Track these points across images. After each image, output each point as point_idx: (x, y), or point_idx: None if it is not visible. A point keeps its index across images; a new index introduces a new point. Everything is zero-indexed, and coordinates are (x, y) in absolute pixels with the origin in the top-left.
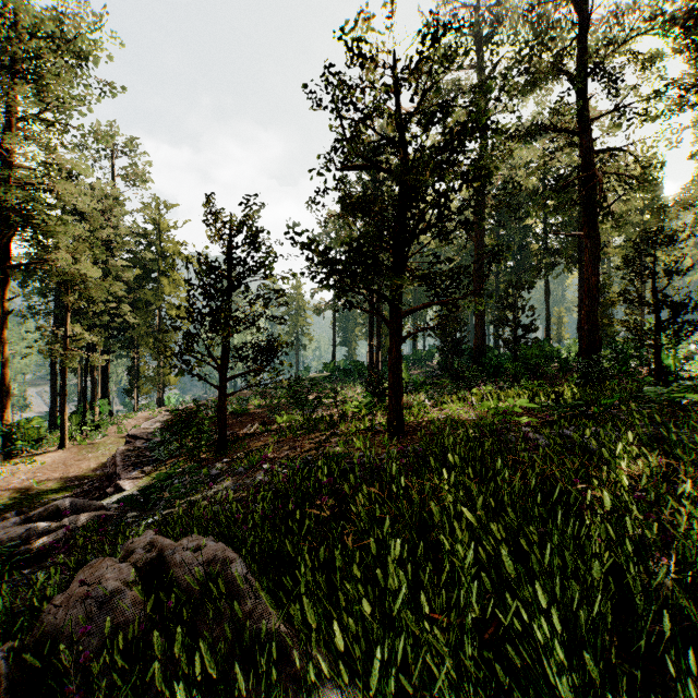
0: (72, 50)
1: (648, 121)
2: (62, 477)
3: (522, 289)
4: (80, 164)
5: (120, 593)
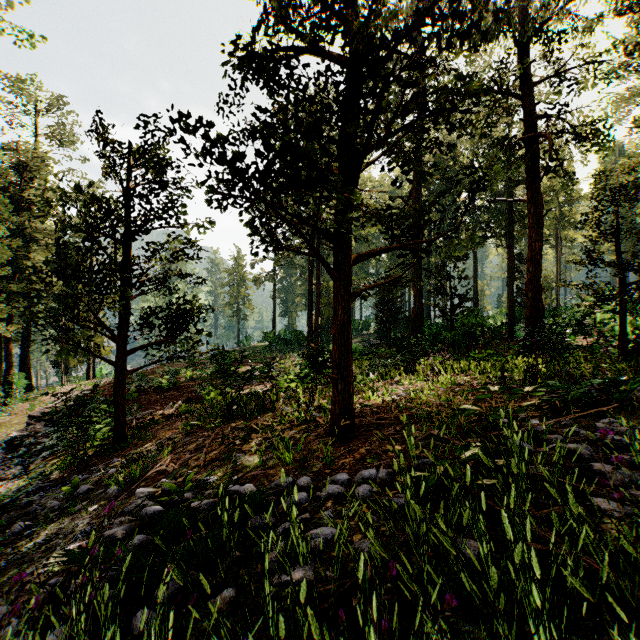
0: None
1: (587, 88)
2: None
3: (459, 259)
4: None
5: None
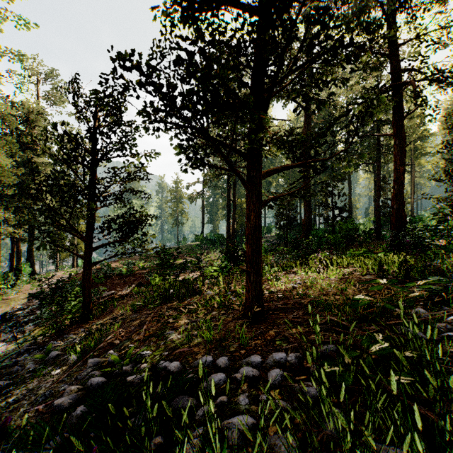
0: None
1: (440, 49)
2: None
3: (338, 181)
4: None
5: None
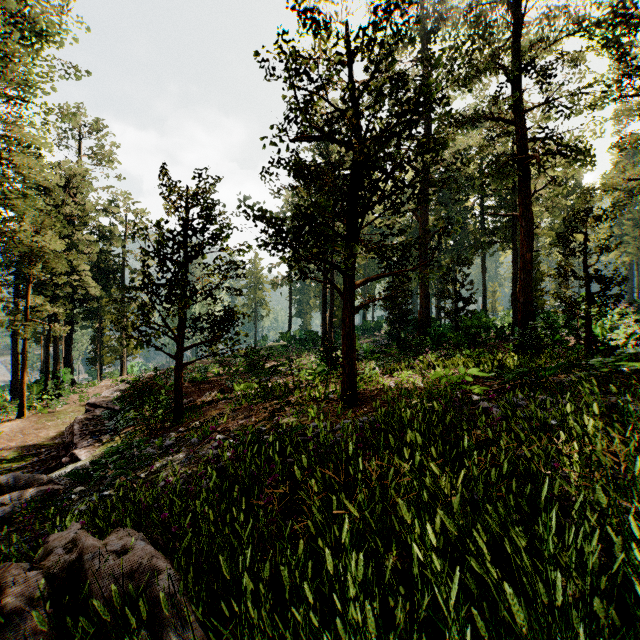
0: (31, 26)
1: (576, 113)
2: (20, 446)
3: (463, 265)
4: (39, 138)
5: (22, 614)
